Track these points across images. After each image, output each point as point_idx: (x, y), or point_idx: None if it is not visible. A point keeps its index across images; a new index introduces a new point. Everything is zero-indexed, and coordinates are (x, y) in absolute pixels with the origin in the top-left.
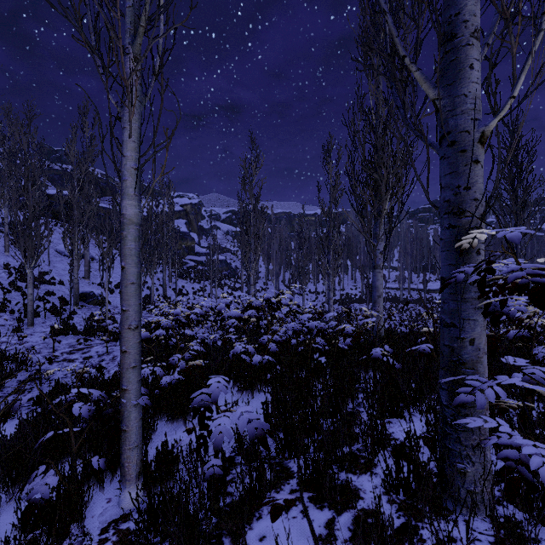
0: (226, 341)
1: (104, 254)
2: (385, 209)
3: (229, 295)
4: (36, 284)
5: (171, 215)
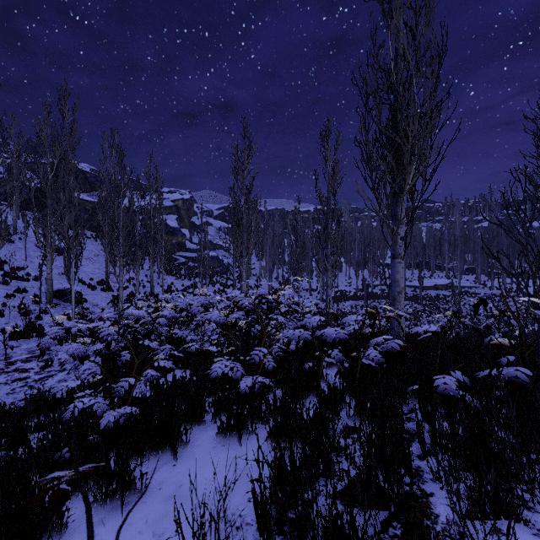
0: (206, 351)
1: (69, 243)
2: (408, 183)
3: (221, 292)
4: (6, 280)
5: (159, 208)
